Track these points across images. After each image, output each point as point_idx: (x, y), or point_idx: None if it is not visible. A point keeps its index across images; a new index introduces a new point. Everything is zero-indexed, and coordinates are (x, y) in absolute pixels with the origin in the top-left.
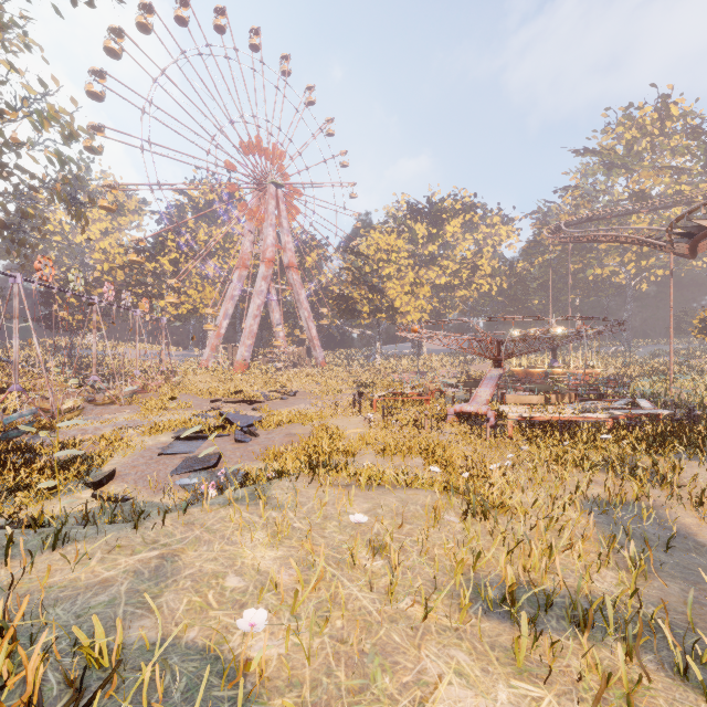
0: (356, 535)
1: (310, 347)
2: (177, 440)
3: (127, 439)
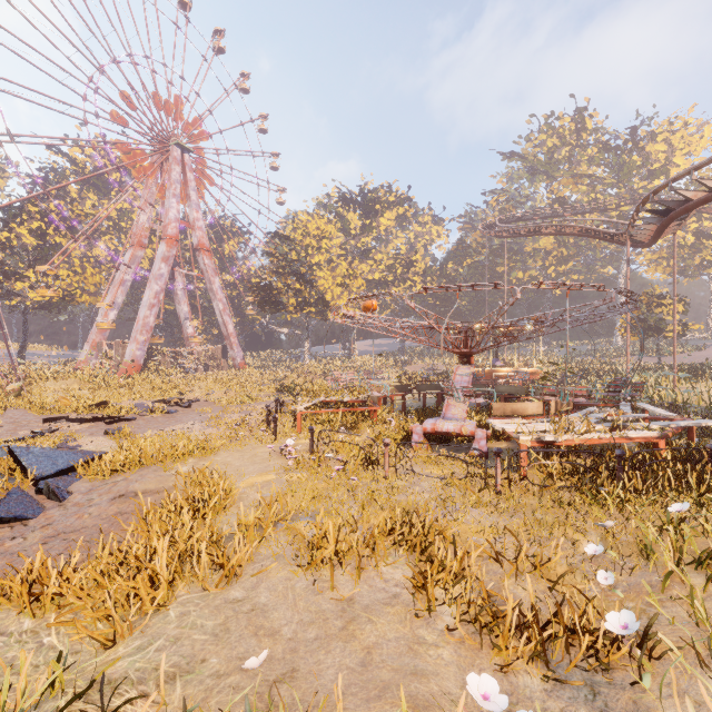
0: None
1: (227, 345)
2: None
3: None
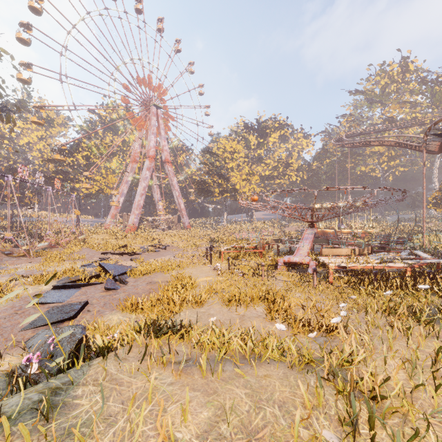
0: None
1: (180, 215)
2: (53, 289)
3: (8, 289)
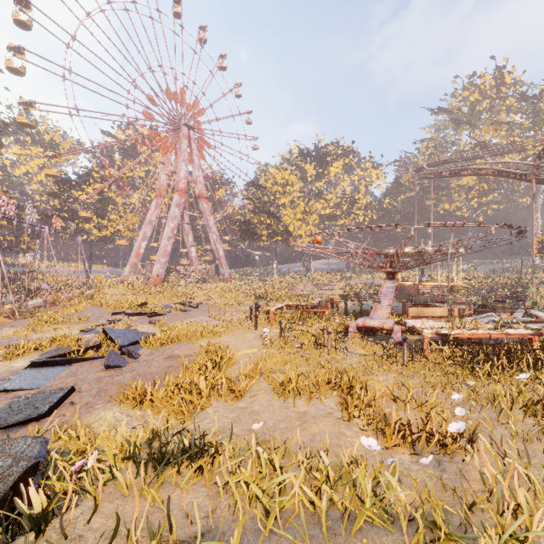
0: None
1: (218, 265)
2: (30, 367)
3: None
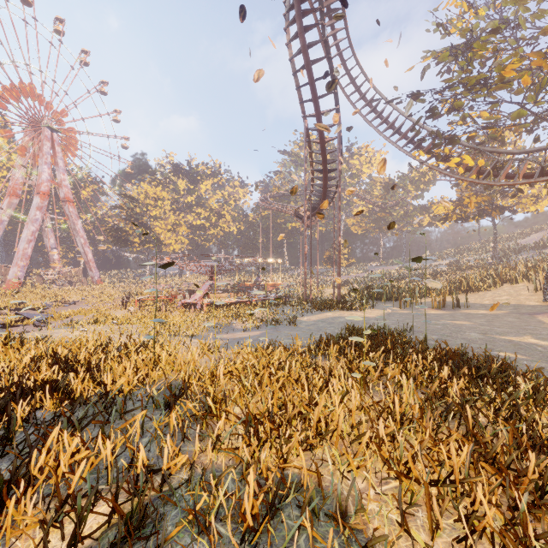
0: (114, 328)
1: (87, 268)
2: None
3: None
